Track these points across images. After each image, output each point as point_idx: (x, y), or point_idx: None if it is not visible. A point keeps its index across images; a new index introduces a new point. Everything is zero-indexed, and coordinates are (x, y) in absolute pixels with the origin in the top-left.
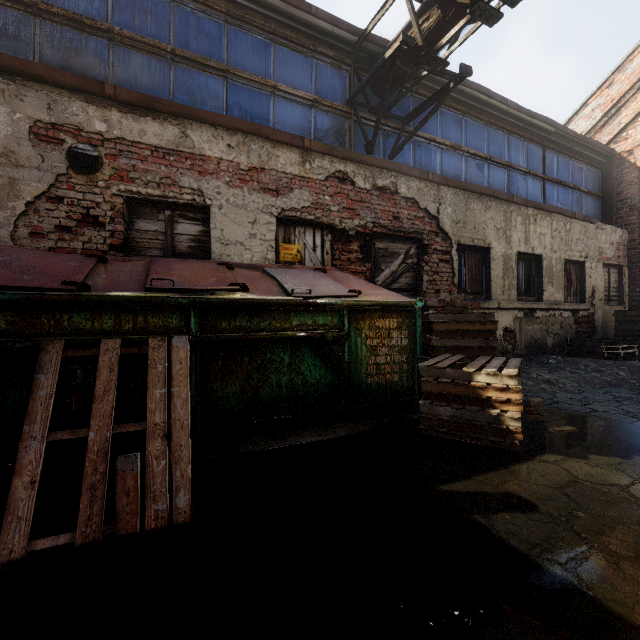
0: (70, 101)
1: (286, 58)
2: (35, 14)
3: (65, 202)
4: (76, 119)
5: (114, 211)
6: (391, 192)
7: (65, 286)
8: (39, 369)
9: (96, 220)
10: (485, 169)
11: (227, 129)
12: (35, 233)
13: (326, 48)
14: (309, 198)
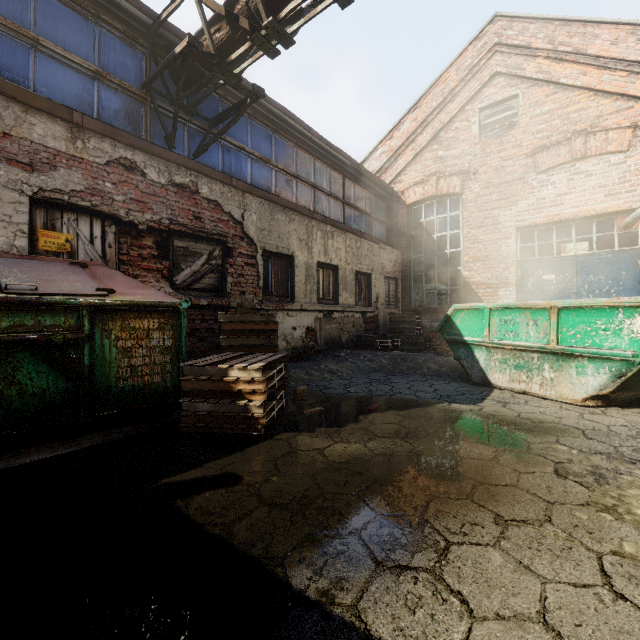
0: None
1: (54, 11)
2: None
3: None
4: None
5: None
6: (191, 191)
7: None
8: None
9: None
10: (294, 185)
11: None
12: None
13: (113, 18)
14: (82, 181)
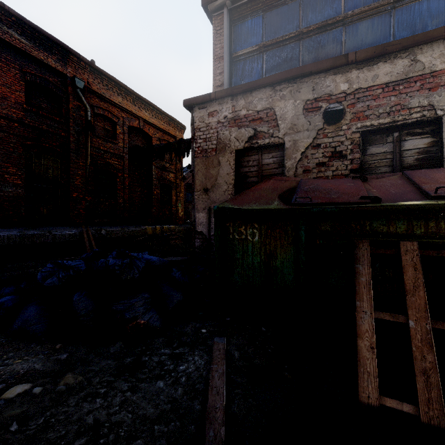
0: (325, 79)
1: None
2: (300, 39)
3: (321, 147)
4: (328, 89)
5: (352, 144)
6: None
7: (363, 200)
8: (356, 260)
9: (340, 154)
10: None
11: None
12: (305, 170)
13: None
14: None
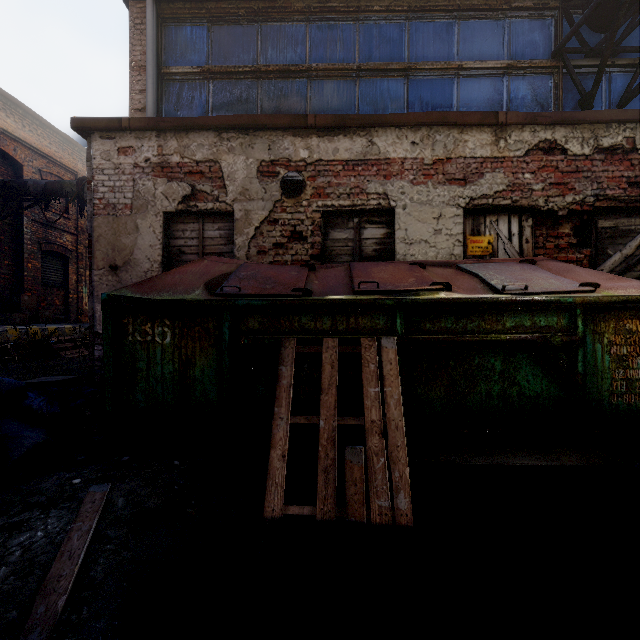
0: (283, 139)
1: (472, 31)
2: (258, 77)
3: (279, 223)
4: (287, 153)
5: (314, 225)
6: (624, 151)
7: (294, 292)
8: (281, 362)
9: (300, 235)
10: None
11: (411, 127)
12: (260, 251)
13: None
14: (503, 180)
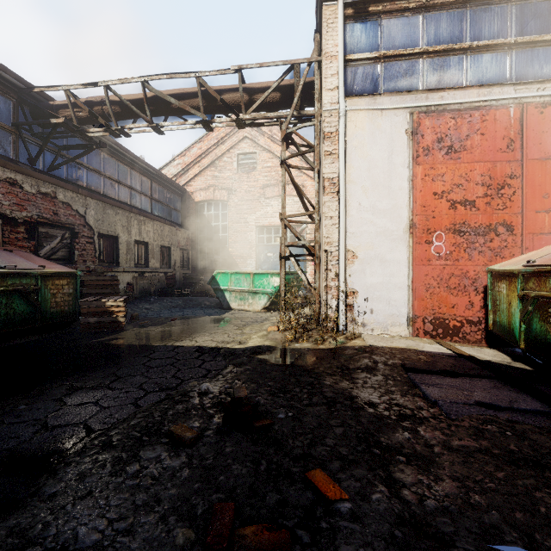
0: None
1: None
2: None
3: None
4: None
5: None
6: (52, 197)
7: None
8: None
9: None
10: (116, 187)
11: None
12: None
13: None
14: None
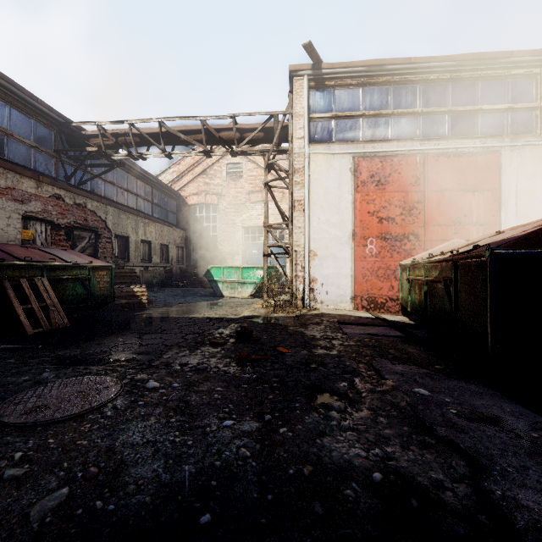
0: None
1: (18, 118)
2: None
3: None
4: None
5: None
6: (83, 206)
7: None
8: (6, 288)
9: None
10: (126, 195)
11: None
12: None
13: (43, 118)
14: (41, 206)
